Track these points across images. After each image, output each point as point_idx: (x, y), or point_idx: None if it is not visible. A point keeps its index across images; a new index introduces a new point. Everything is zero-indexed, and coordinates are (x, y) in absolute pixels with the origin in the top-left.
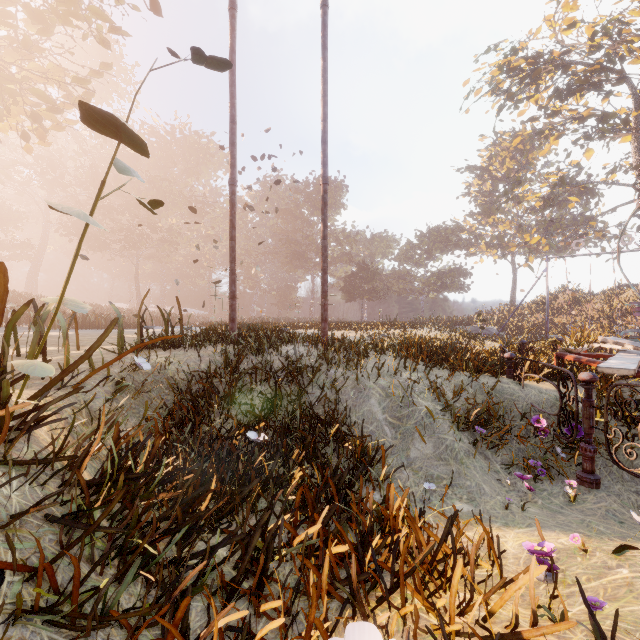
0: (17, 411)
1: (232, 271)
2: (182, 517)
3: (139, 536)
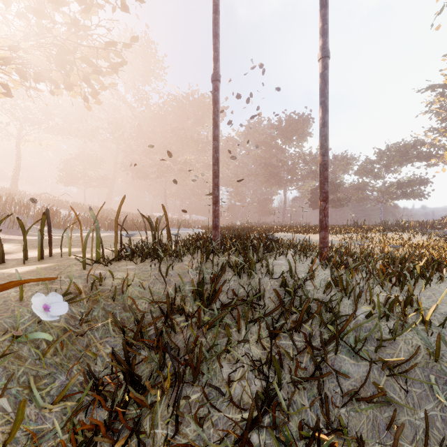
0: None
1: (215, 174)
2: None
3: None
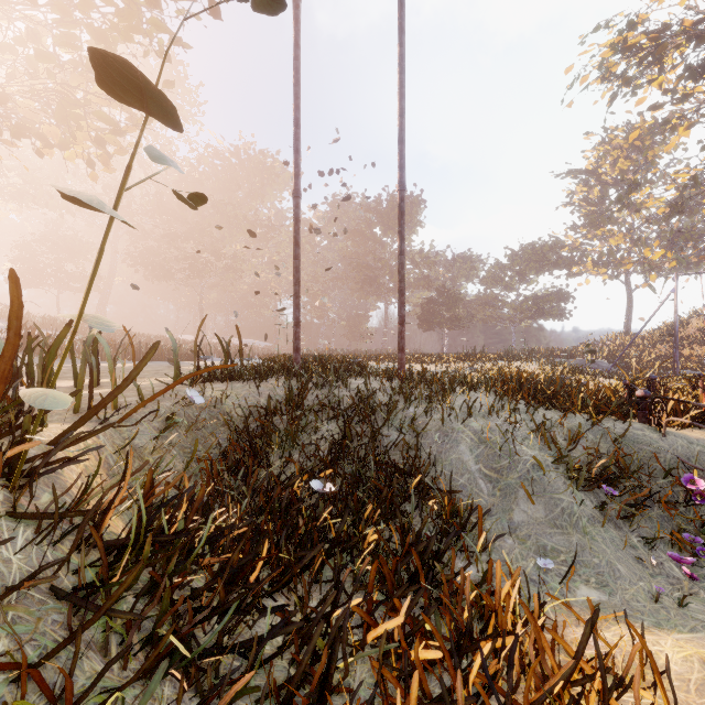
0: (47, 449)
1: (296, 294)
2: (226, 590)
3: (170, 616)
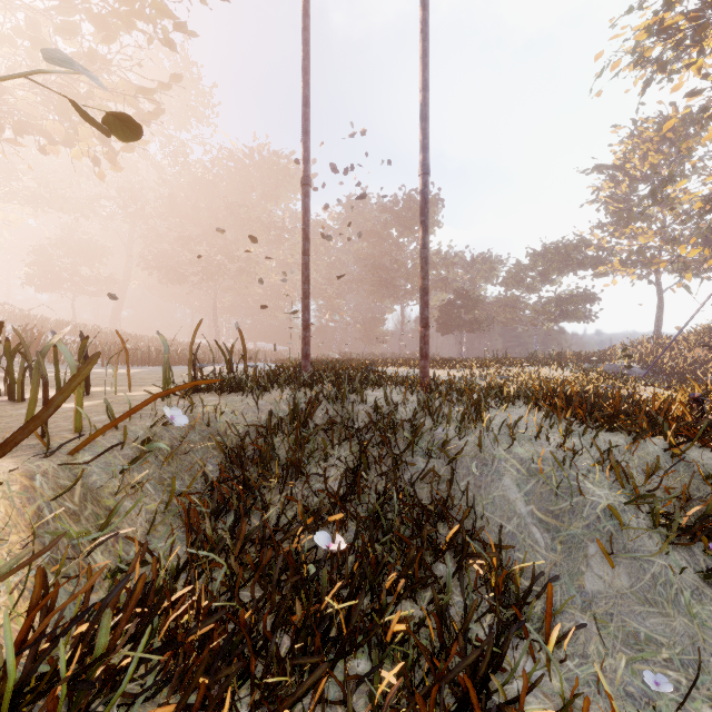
0: None
1: (305, 294)
2: None
3: None
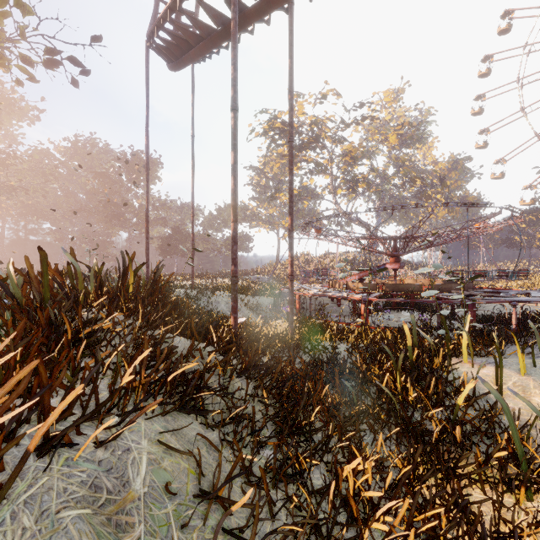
0: None
1: (148, 254)
2: None
3: None
